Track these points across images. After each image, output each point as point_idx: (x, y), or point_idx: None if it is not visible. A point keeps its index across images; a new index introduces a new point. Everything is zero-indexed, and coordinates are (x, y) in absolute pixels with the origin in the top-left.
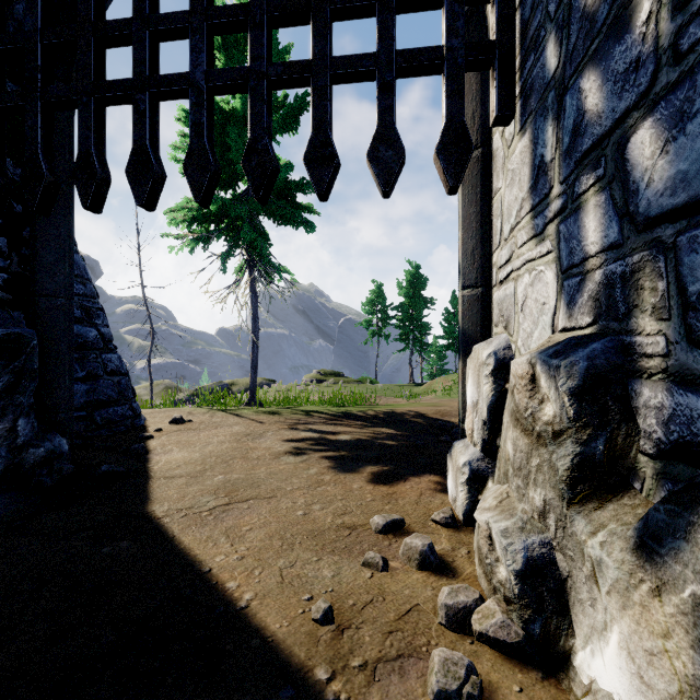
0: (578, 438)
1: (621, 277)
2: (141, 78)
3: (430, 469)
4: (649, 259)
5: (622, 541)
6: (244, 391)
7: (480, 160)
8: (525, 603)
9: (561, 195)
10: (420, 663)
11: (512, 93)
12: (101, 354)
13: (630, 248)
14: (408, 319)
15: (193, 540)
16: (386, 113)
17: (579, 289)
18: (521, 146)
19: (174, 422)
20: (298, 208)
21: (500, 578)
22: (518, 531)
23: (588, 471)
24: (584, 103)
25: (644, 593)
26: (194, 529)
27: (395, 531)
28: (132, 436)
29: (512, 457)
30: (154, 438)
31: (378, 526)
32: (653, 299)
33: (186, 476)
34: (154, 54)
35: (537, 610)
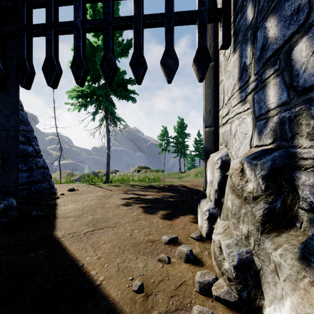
0: (266, 200)
1: (289, 119)
2: (49, 23)
3: (189, 212)
4: (305, 109)
5: (292, 254)
6: (104, 175)
7: (213, 67)
8: (238, 281)
9: (255, 80)
10: (187, 313)
11: (229, 33)
12: (34, 159)
13: (294, 104)
14: (178, 143)
15: (75, 249)
16: (169, 42)
17: (264, 126)
18: (233, 58)
19: (70, 190)
20: (128, 91)
21: (225, 267)
22: (235, 245)
23: (272, 217)
24: (268, 34)
25: (306, 283)
26: (76, 244)
27: (173, 243)
28: (49, 197)
29: (230, 208)
30: (60, 198)
31: (165, 241)
32: (307, 129)
33: (74, 216)
34: (56, 12)
35: (245, 285)
